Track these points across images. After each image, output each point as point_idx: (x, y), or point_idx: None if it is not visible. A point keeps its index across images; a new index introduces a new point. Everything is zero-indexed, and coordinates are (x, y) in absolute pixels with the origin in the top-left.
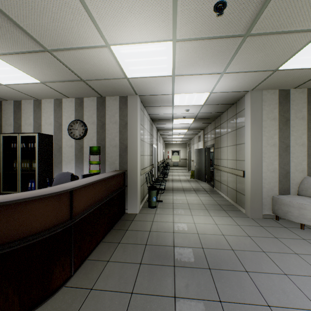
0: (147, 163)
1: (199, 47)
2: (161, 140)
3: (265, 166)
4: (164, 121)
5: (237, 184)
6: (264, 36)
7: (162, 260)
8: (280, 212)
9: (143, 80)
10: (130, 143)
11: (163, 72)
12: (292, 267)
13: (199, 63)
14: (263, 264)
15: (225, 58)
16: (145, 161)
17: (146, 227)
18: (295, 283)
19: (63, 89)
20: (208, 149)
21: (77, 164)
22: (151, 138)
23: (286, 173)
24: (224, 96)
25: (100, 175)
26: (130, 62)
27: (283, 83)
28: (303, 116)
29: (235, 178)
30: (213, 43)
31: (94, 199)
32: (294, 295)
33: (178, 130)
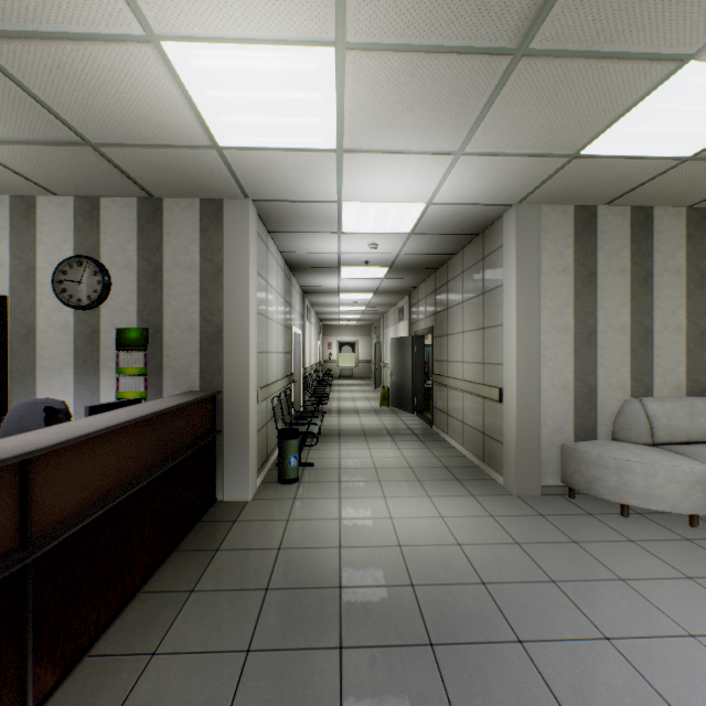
0: (277, 372)
1: (405, 73)
2: (313, 318)
3: (546, 378)
4: (320, 270)
5: (486, 418)
6: (558, 61)
7: (308, 632)
8: (578, 480)
9: (261, 158)
10: (230, 321)
11: (312, 139)
12: (618, 615)
13: (404, 120)
14: (554, 615)
15: (466, 112)
16: (271, 366)
17: (269, 538)
18: (631, 661)
19: (35, 168)
20: (420, 339)
21: (81, 376)
22: (288, 310)
23: (590, 391)
24: (458, 214)
25: (141, 406)
26: (224, 101)
27: (584, 191)
28: (624, 266)
29: (482, 404)
30: (439, 67)
31: (115, 478)
32: (634, 697)
33: (351, 294)
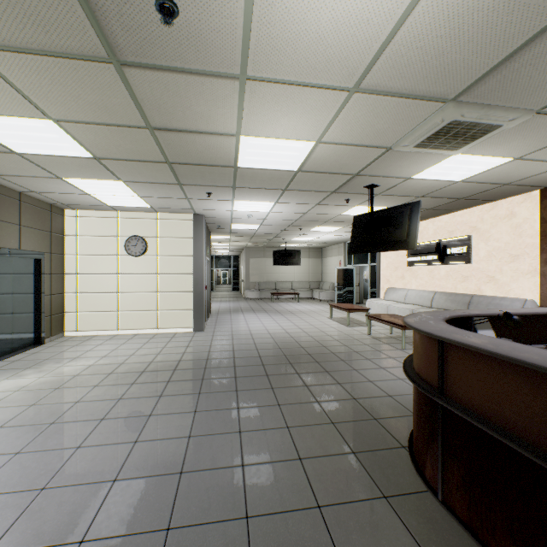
0: None
1: None
2: None
3: None
4: None
5: None
6: None
7: None
8: None
9: None
10: None
11: None
12: None
13: None
14: None
15: None
16: None
17: None
18: None
19: None
20: None
21: None
22: None
23: None
24: None
25: None
26: None
27: None
28: None
29: None
30: None
31: (542, 433)
32: None
33: None
